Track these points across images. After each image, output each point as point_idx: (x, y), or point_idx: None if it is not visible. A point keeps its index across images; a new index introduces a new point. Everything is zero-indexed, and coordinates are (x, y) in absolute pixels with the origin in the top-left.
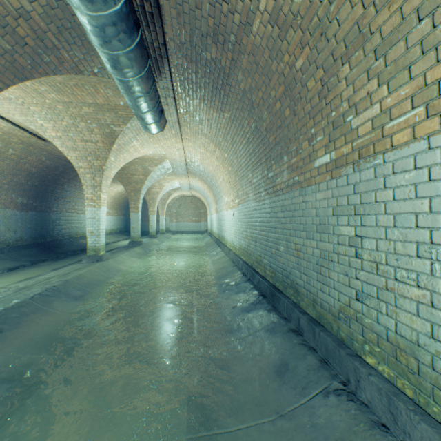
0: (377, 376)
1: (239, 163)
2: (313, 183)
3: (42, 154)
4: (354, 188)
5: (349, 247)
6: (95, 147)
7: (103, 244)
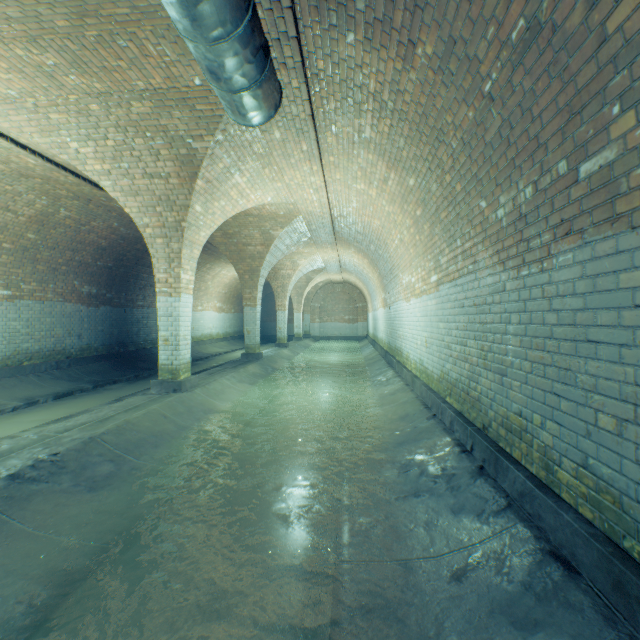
0: None
1: (446, 188)
2: None
3: (111, 216)
4: None
5: None
6: (166, 186)
7: (185, 360)
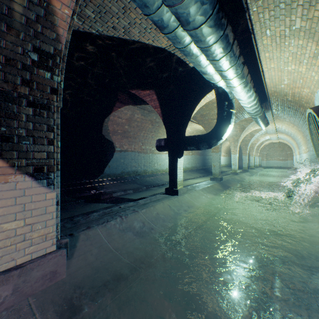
0: None
1: (305, 134)
2: None
3: None
4: None
5: None
6: (236, 132)
7: (237, 168)
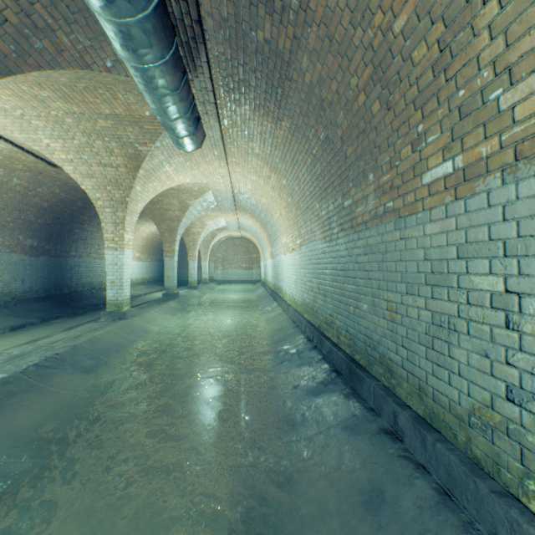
0: None
1: (302, 191)
2: (419, 209)
3: (55, 184)
4: (504, 211)
5: (492, 309)
6: (116, 173)
7: (127, 297)
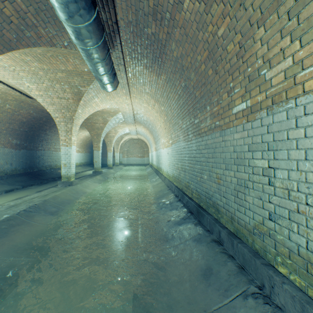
0: (289, 285)
1: (172, 114)
2: (231, 126)
3: (30, 108)
4: (267, 128)
5: (263, 176)
6: (67, 102)
7: (73, 173)
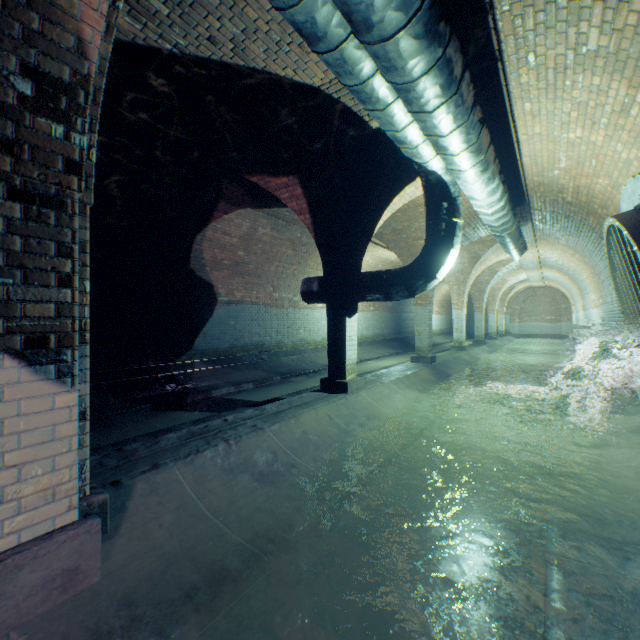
0: None
1: (598, 270)
2: None
3: None
4: None
5: None
6: (462, 266)
7: (463, 338)
